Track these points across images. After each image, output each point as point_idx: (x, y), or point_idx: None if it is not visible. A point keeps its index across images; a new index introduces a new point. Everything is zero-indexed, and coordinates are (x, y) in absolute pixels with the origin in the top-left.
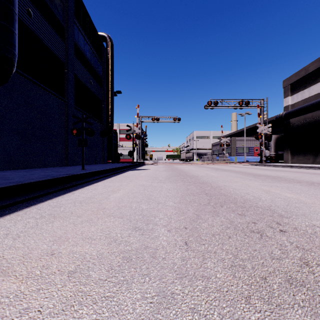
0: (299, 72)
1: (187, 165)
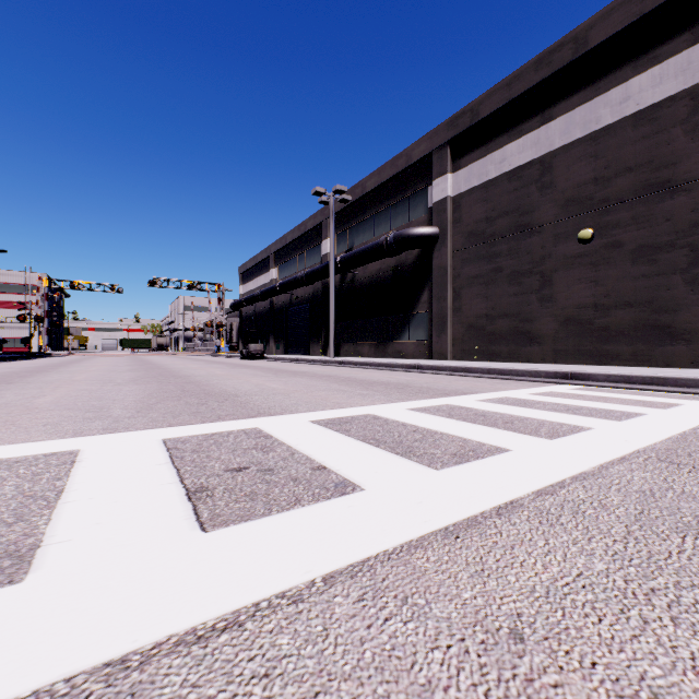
0: (244, 265)
1: (122, 356)
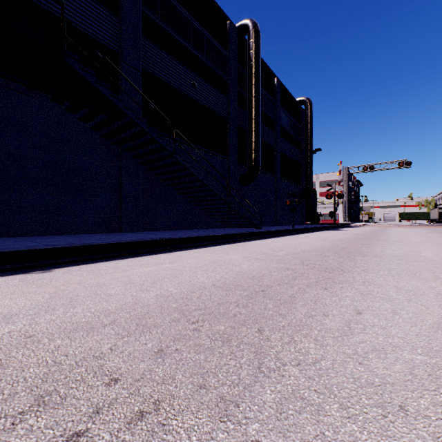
0: None
1: (414, 228)
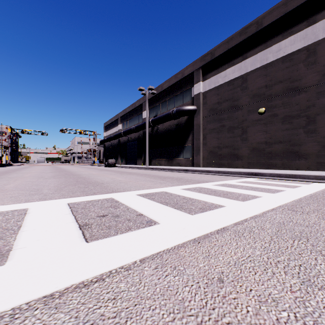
0: (106, 122)
1: (47, 165)
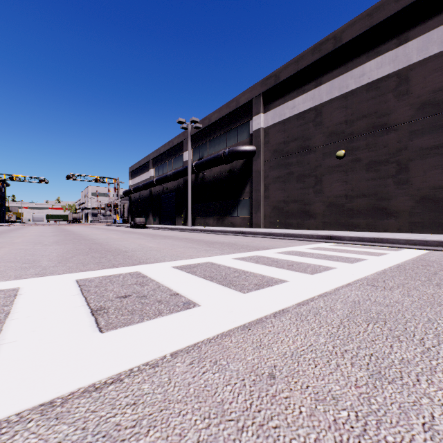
0: (132, 166)
1: (48, 226)
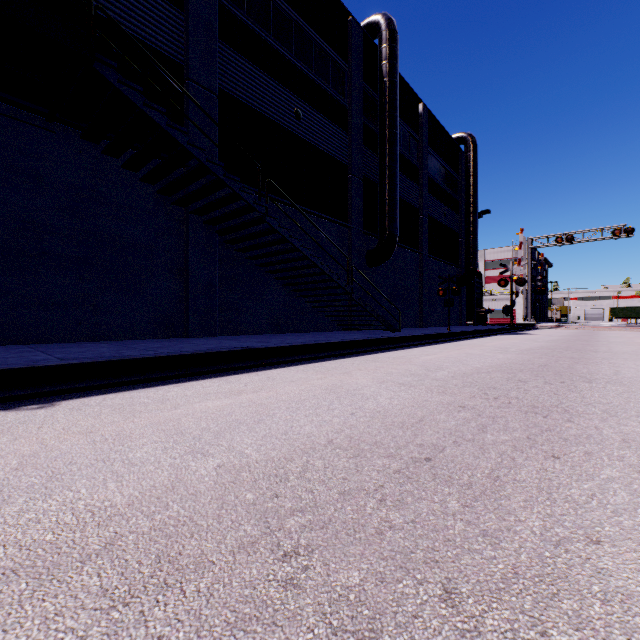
0: None
1: None
